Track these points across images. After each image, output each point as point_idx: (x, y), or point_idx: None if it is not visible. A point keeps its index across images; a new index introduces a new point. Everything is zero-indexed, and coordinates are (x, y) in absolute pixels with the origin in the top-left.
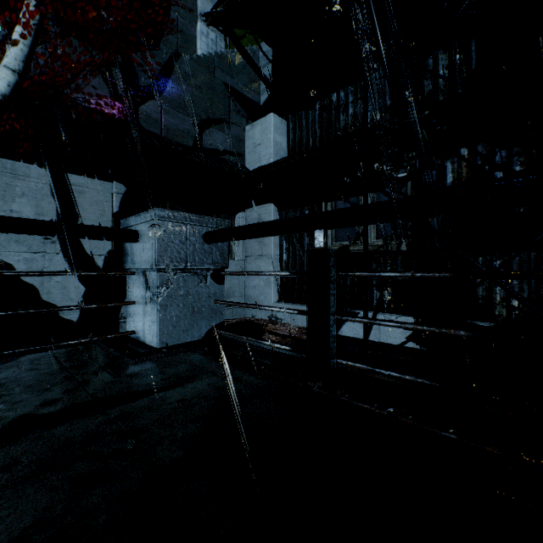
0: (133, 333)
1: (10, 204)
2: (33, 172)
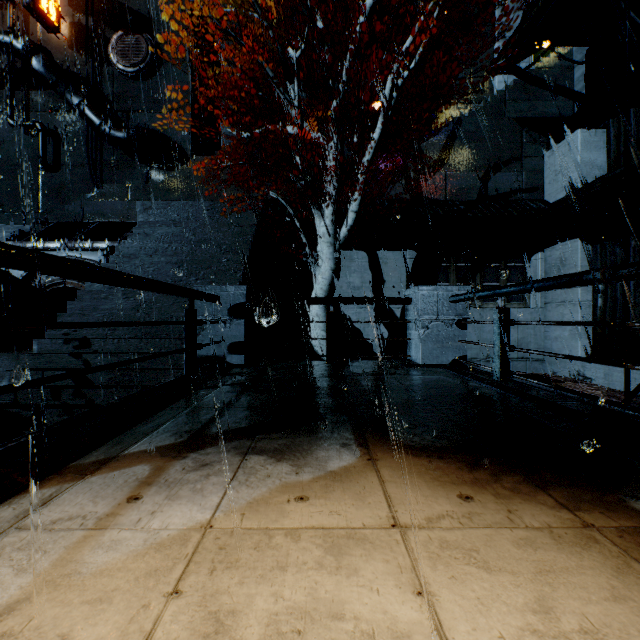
0: (409, 357)
1: (348, 278)
2: (359, 255)
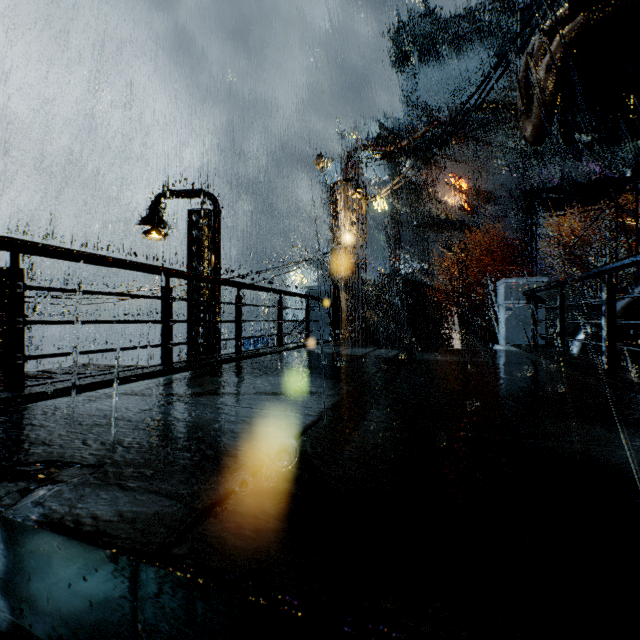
0: None
1: None
2: None
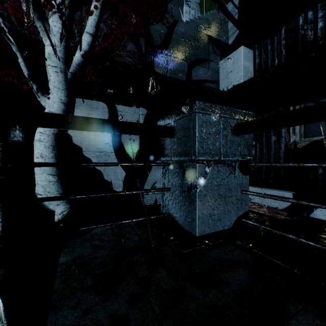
0: (168, 215)
1: None
2: (100, 106)
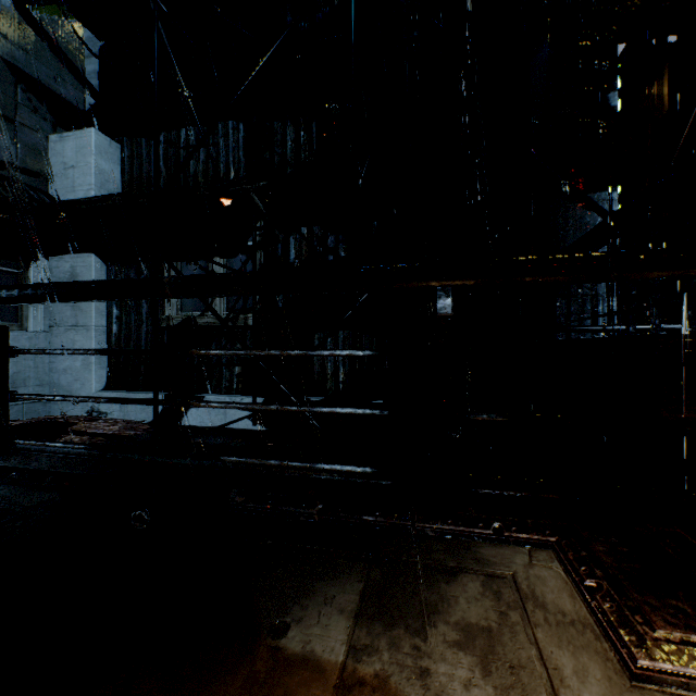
0: None
1: None
2: None
